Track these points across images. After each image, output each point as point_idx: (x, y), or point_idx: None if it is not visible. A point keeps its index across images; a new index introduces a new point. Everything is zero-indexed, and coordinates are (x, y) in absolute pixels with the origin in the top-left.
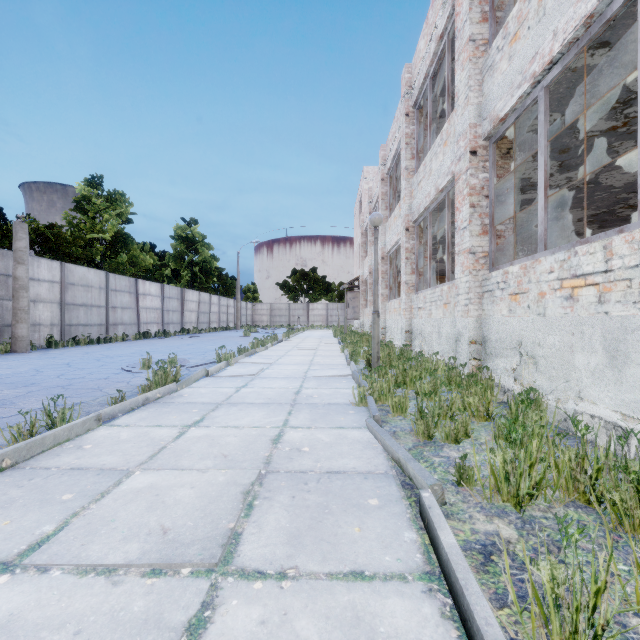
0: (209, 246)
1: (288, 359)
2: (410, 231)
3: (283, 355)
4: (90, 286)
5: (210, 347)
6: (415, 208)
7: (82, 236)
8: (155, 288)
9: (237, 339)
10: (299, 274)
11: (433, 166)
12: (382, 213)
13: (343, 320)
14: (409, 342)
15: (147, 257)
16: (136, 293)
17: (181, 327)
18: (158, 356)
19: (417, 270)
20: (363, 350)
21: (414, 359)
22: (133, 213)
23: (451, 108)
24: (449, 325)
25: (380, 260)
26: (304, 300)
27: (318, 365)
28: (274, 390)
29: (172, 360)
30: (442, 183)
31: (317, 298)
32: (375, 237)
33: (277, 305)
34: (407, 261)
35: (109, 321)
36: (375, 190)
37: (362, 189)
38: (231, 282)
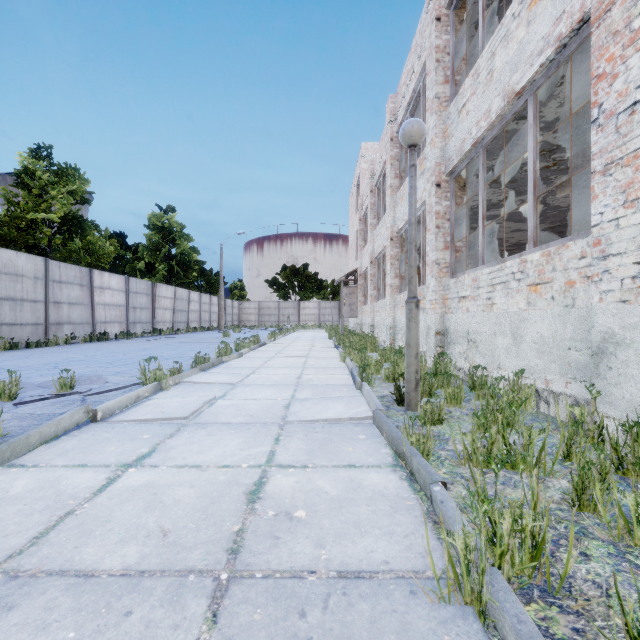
0: (188, 237)
1: (264, 374)
2: (442, 187)
3: (259, 366)
4: (20, 275)
5: (168, 353)
6: (453, 150)
7: (22, 216)
8: (117, 281)
9: (212, 341)
10: (289, 270)
11: (498, 61)
12: (391, 182)
13: (336, 319)
14: (441, 348)
15: (106, 244)
16: (90, 286)
17: (152, 327)
18: (75, 369)
19: (453, 243)
20: (376, 360)
21: (493, 387)
22: (90, 192)
23: (497, 17)
24: (548, 322)
25: (388, 242)
26: (295, 298)
27: (309, 387)
28: (200, 479)
29: (64, 382)
30: (525, 75)
31: (309, 296)
32: (411, 164)
33: (266, 303)
34: (438, 231)
35: (50, 319)
36: (378, 161)
37: (360, 169)
38: (216, 278)
